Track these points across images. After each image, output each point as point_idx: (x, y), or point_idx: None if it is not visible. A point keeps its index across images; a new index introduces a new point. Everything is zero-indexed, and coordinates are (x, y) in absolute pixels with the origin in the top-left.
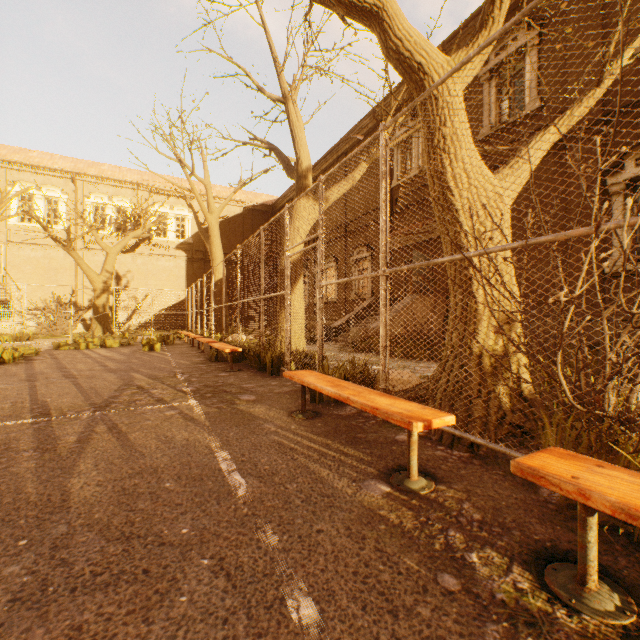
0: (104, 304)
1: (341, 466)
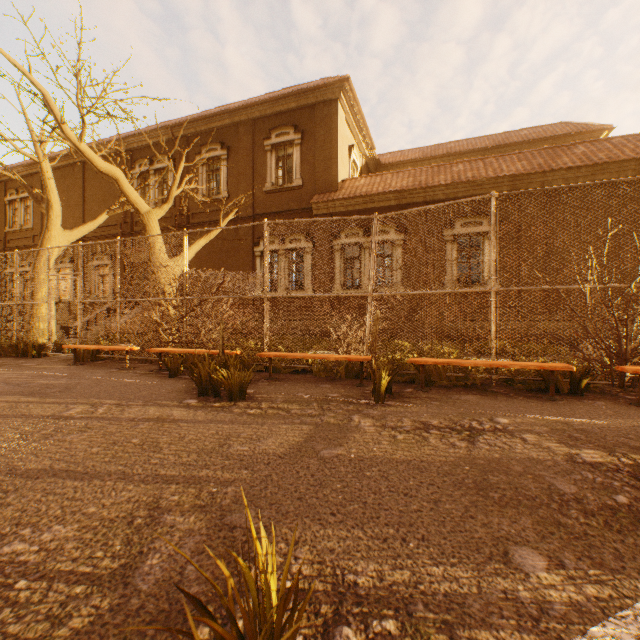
0: None
1: (101, 369)
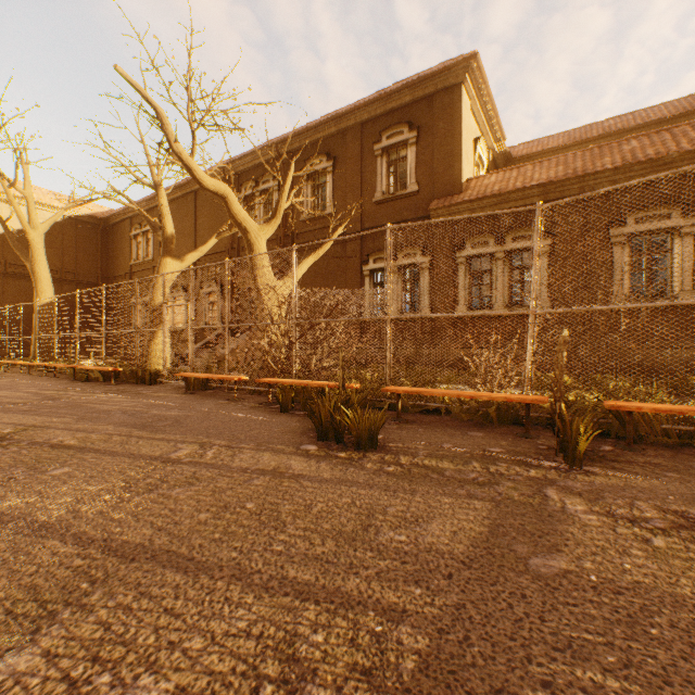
0: None
1: (211, 400)
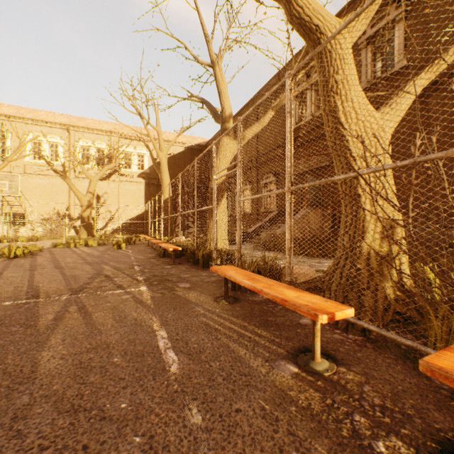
0: (88, 216)
1: (256, 346)
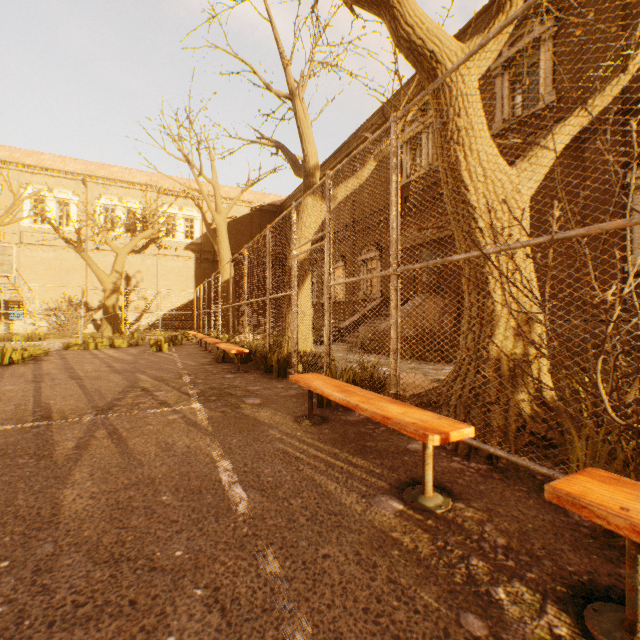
0: (114, 304)
1: (349, 479)
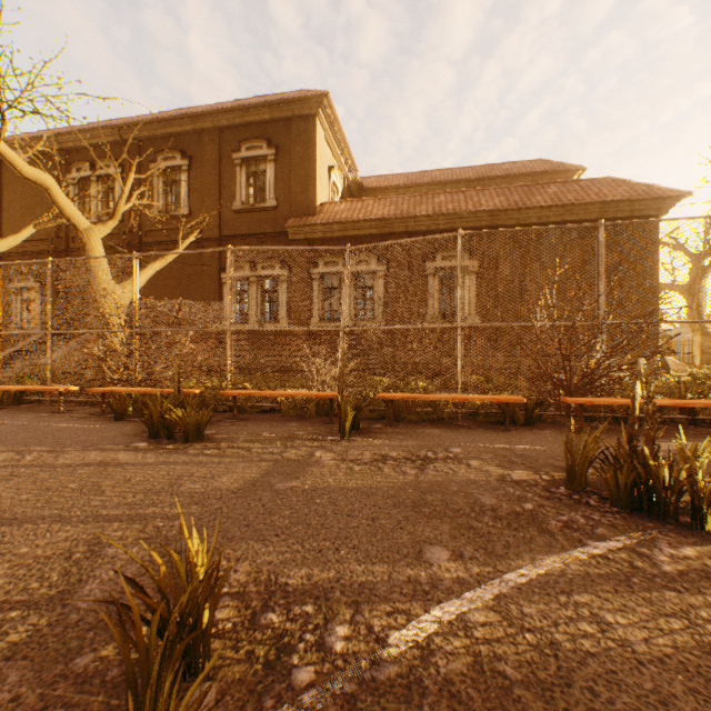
0: None
1: (28, 414)
